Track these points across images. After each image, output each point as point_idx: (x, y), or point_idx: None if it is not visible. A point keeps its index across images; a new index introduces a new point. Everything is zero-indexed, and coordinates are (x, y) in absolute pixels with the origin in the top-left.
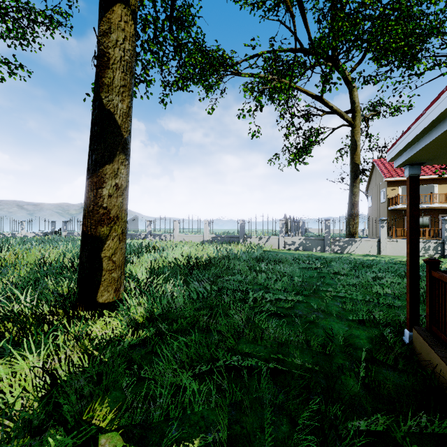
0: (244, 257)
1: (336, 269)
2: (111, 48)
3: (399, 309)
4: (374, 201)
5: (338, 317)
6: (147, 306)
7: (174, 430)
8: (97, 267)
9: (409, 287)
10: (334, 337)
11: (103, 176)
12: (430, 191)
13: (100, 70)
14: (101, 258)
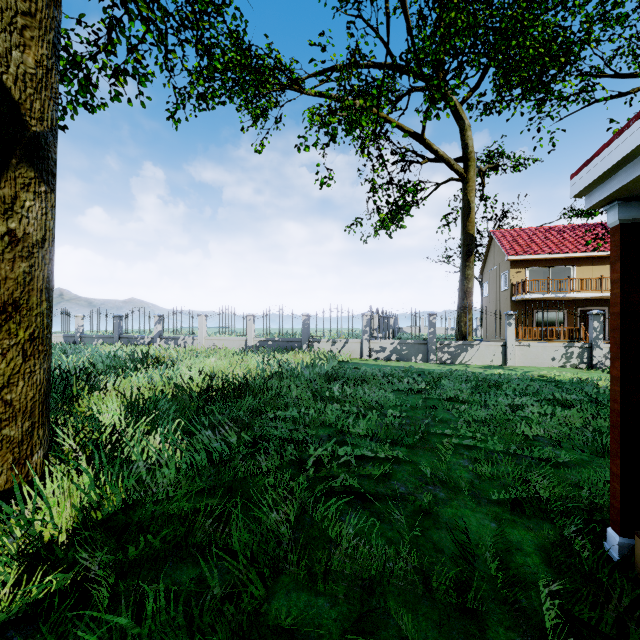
0: (306, 374)
1: (450, 393)
2: None
3: (568, 468)
4: (491, 289)
5: (472, 495)
6: (84, 499)
7: None
8: None
9: (620, 446)
10: (476, 553)
11: None
12: (563, 275)
13: None
14: None
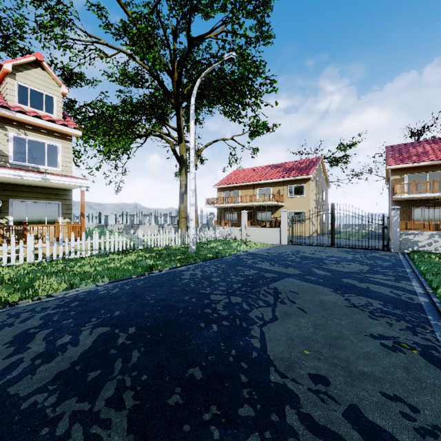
0: None
1: None
2: None
3: None
4: None
5: None
6: None
7: None
8: None
9: None
10: None
11: None
12: None
13: None
14: None
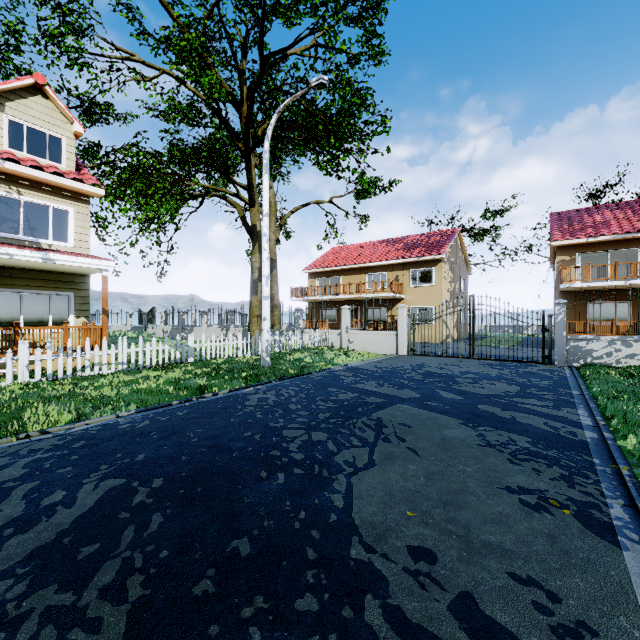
0: None
1: None
2: None
3: None
4: None
5: None
6: None
7: None
8: None
9: None
10: None
11: None
12: None
13: None
14: None
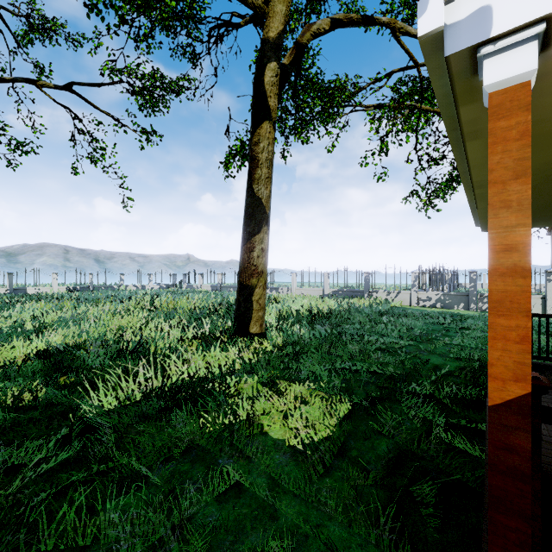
0: (365, 311)
1: (466, 325)
2: (260, 153)
3: None
4: None
5: (440, 355)
6: (284, 337)
7: (312, 382)
8: (250, 307)
9: None
10: (428, 364)
11: (254, 243)
12: None
13: (253, 169)
14: (252, 301)
